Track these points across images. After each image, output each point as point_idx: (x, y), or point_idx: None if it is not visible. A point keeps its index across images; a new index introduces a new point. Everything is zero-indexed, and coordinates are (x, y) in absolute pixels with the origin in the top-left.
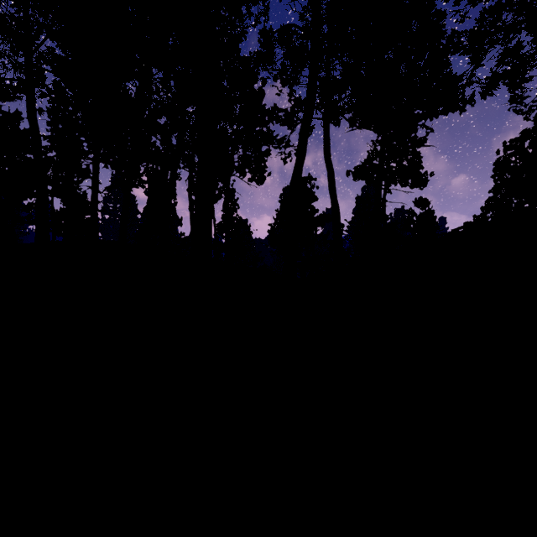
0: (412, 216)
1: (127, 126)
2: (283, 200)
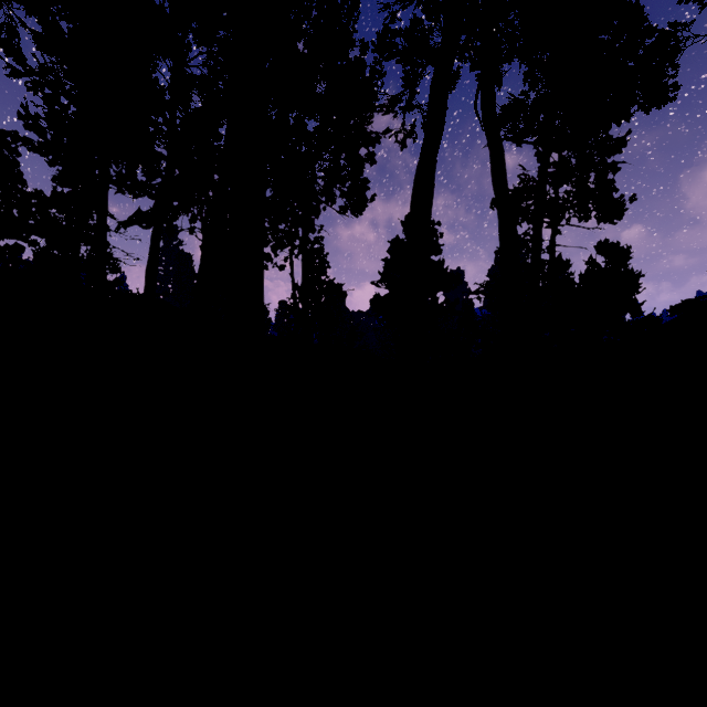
0: (593, 270)
1: (149, 123)
2: (393, 244)
